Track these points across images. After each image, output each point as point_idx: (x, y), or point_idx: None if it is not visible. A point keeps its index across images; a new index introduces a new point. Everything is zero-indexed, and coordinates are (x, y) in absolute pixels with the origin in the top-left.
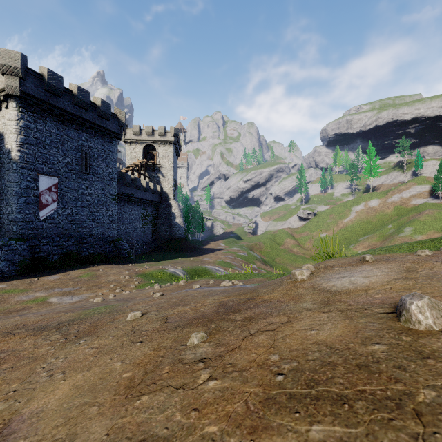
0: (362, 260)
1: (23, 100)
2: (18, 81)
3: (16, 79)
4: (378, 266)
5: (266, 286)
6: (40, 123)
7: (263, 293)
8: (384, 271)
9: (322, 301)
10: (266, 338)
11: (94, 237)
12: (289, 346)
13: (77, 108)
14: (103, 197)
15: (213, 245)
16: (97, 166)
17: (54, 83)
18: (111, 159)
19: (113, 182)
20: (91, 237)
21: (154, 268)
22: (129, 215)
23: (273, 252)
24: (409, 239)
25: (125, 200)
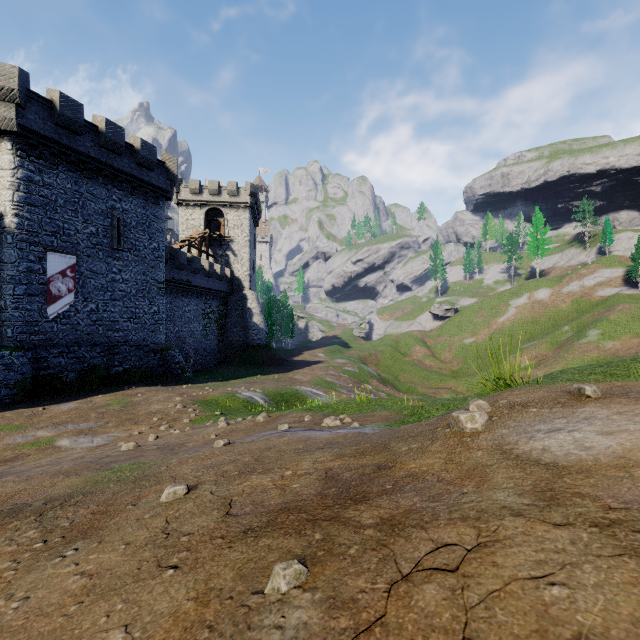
0: (577, 393)
1: (22, 139)
2: (15, 111)
3: (12, 106)
4: (620, 410)
5: (406, 439)
6: (48, 175)
7: (404, 454)
8: (638, 422)
9: (536, 489)
10: (442, 598)
11: (130, 344)
12: (512, 639)
13: (105, 152)
14: (144, 285)
15: (308, 356)
16: (136, 239)
17: (70, 113)
18: (157, 229)
19: (160, 263)
20: (126, 345)
21: (220, 392)
22: (184, 311)
23: (395, 366)
24: (595, 348)
25: (178, 290)
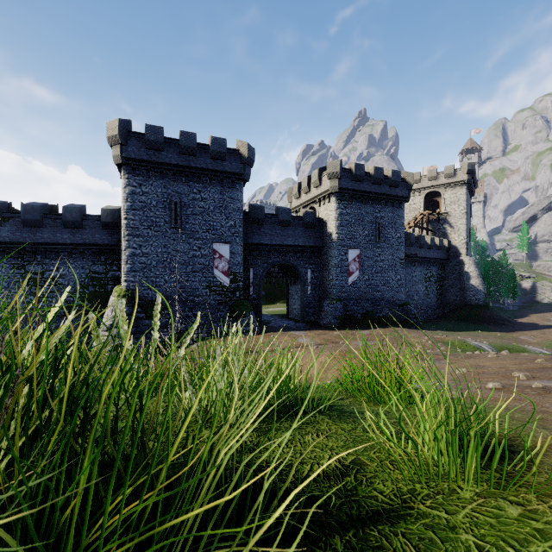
0: None
1: (339, 194)
2: (338, 181)
3: (336, 180)
4: None
5: None
6: (348, 208)
7: None
8: None
9: None
10: None
11: (385, 300)
12: None
13: (373, 186)
14: (392, 262)
15: (536, 319)
16: (387, 234)
17: (358, 172)
18: (399, 224)
19: (401, 246)
20: (383, 300)
21: (452, 338)
22: (411, 276)
23: None
24: None
25: (408, 261)
